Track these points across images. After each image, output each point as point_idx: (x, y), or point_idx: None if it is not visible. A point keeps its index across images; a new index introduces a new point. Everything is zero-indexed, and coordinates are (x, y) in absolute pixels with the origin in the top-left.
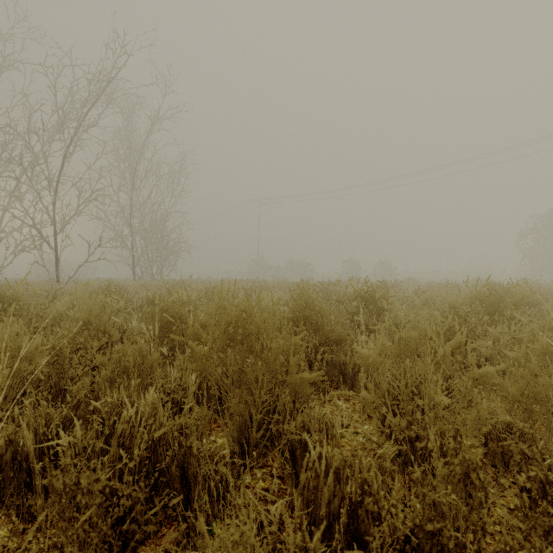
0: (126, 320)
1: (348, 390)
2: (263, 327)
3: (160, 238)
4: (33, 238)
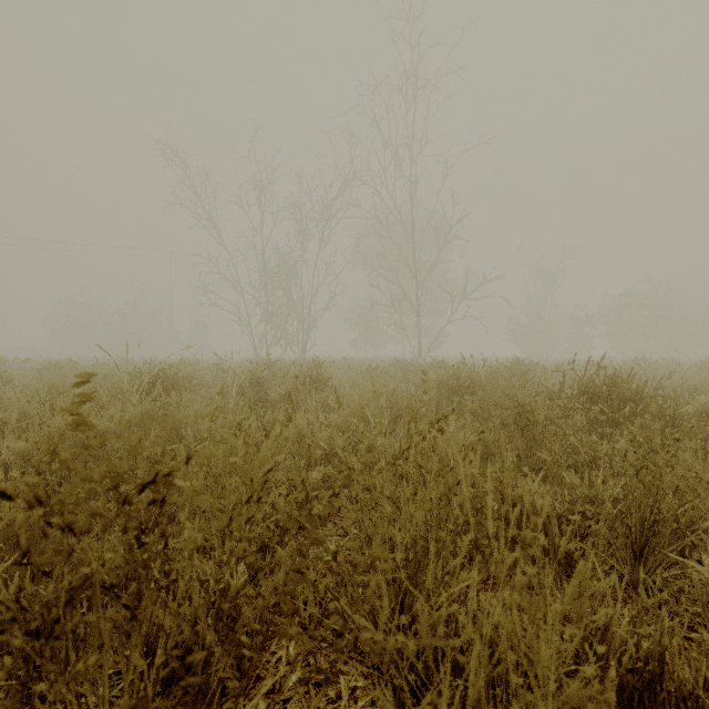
0: None
1: None
2: None
3: None
4: None
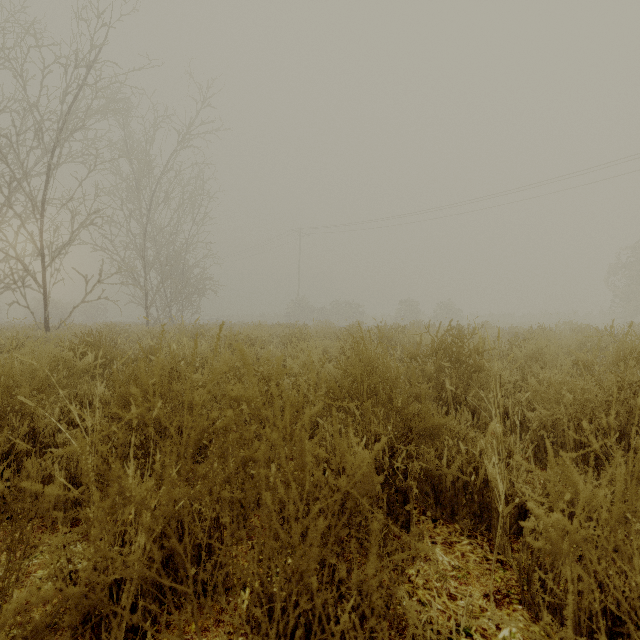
0: (92, 387)
1: (445, 519)
2: (293, 432)
3: (180, 274)
4: (11, 271)
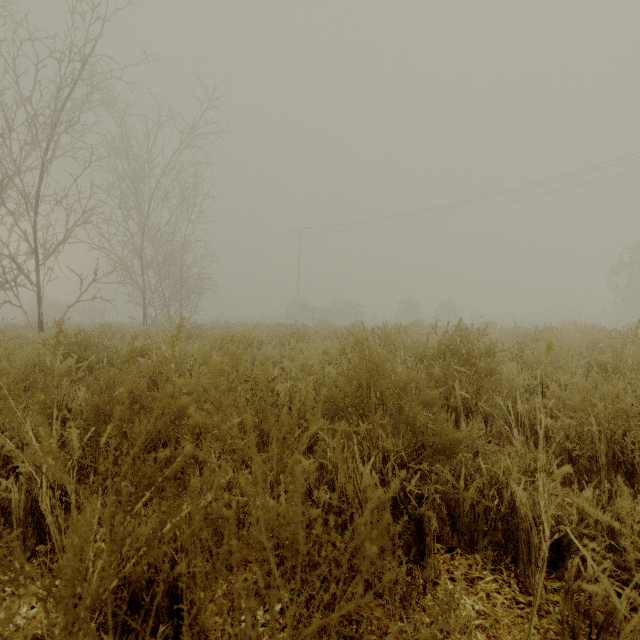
0: (71, 393)
1: (463, 547)
2: (284, 463)
3: (178, 274)
4: (3, 269)
